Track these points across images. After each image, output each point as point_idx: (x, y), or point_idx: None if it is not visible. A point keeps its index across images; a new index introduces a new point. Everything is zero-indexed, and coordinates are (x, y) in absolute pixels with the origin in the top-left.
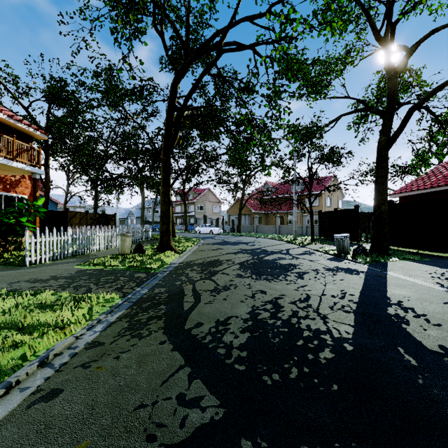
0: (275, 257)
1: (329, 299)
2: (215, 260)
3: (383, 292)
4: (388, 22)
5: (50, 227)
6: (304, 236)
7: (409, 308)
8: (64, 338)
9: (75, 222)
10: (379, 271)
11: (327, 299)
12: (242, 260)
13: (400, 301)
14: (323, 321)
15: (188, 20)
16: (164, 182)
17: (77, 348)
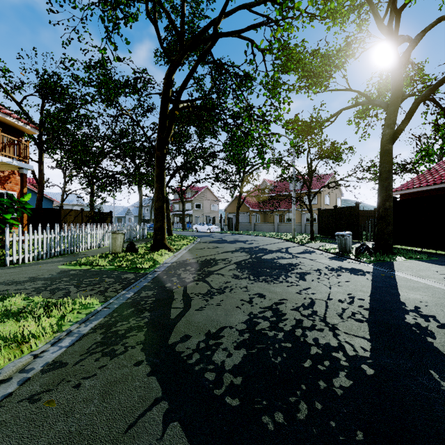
0: (274, 256)
1: (336, 305)
2: (211, 259)
3: (396, 295)
4: (393, 9)
5: (43, 225)
6: (303, 235)
7: (430, 316)
8: (20, 356)
9: (69, 220)
10: (386, 271)
11: (334, 304)
12: (239, 259)
13: (417, 307)
14: (333, 333)
15: (183, 9)
16: (158, 177)
17: (31, 372)
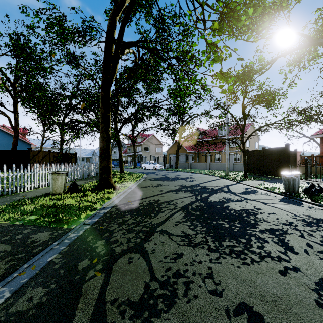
0: (221, 198)
1: None
2: (155, 201)
3: None
4: None
5: (15, 164)
6: (232, 172)
7: None
8: None
9: (38, 159)
10: None
11: None
12: (185, 202)
13: None
14: None
15: None
16: (103, 118)
17: None
